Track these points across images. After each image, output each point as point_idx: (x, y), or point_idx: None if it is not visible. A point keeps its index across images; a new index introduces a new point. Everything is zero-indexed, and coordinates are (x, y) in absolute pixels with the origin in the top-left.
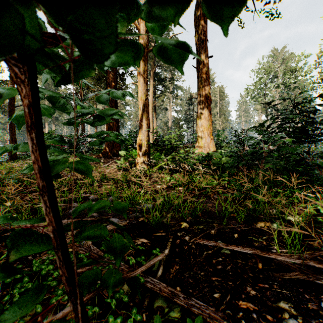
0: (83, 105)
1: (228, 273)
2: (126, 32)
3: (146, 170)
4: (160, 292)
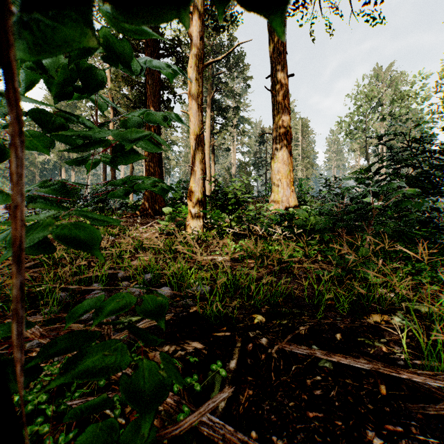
0: (89, 125)
1: (334, 404)
2: (173, 42)
3: (201, 235)
4: (224, 443)
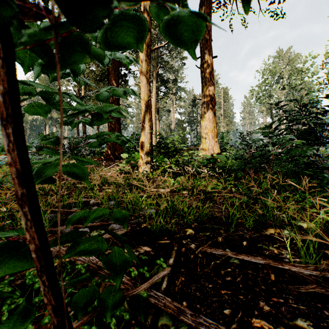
0: (79, 101)
1: (239, 286)
2: None
3: (149, 174)
4: (164, 308)
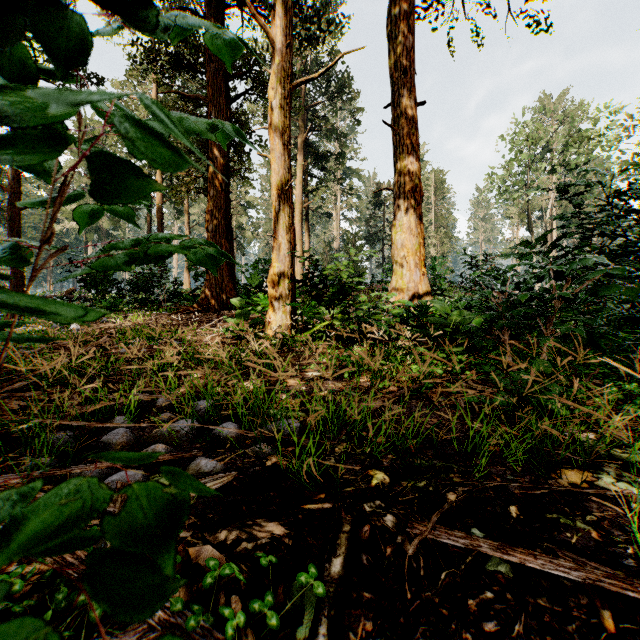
0: None
1: None
2: (248, 56)
3: (288, 339)
4: None
